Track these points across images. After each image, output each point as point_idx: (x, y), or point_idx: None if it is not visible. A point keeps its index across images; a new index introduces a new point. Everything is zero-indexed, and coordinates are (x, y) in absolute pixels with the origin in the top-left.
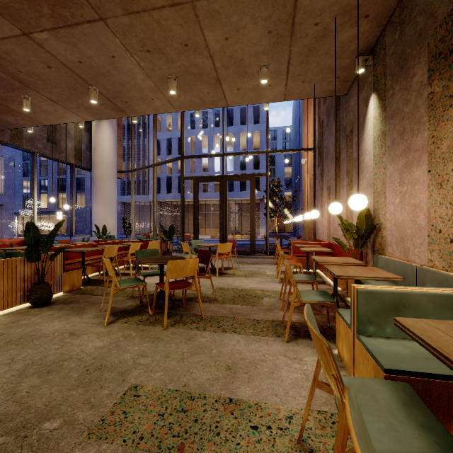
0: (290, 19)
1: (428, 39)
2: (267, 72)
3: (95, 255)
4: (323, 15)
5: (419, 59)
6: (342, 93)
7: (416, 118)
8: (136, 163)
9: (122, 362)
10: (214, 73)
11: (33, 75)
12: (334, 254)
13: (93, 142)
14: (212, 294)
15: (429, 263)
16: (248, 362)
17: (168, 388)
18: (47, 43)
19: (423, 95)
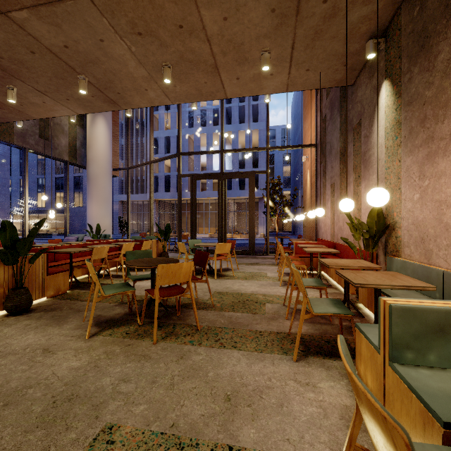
0: None
1: None
2: (269, 58)
3: (86, 255)
4: None
5: (445, 33)
6: (349, 83)
7: (441, 102)
8: (134, 161)
9: (98, 389)
10: (212, 60)
11: (16, 62)
12: (339, 255)
13: (87, 139)
14: (210, 299)
15: None
16: (252, 389)
17: (152, 429)
18: (27, 24)
19: None
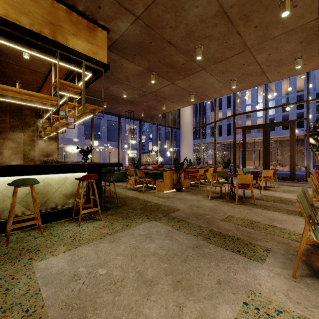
0: (316, 32)
1: None
2: (300, 61)
3: (189, 173)
4: None
5: None
6: None
7: None
8: (198, 118)
9: (222, 210)
10: (260, 70)
11: (169, 95)
12: None
13: (181, 114)
14: (259, 197)
15: None
16: (281, 220)
17: (244, 218)
18: (178, 83)
19: None
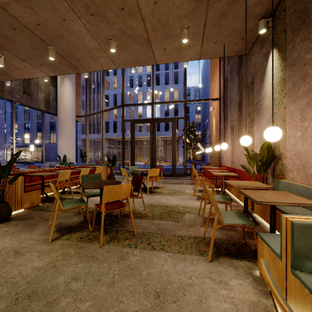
0: None
1: None
2: (187, 33)
3: (55, 177)
4: None
5: None
6: (245, 53)
7: None
8: (92, 111)
9: (53, 287)
10: (146, 35)
11: (2, 36)
12: (237, 177)
13: (58, 94)
14: (144, 210)
15: None
16: (176, 286)
17: None
18: (9, 6)
19: None
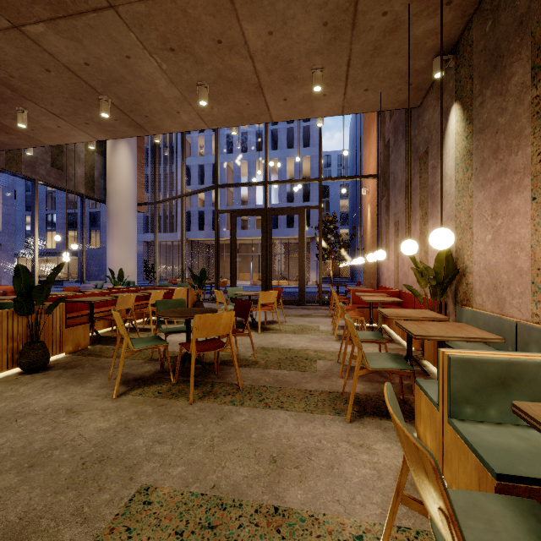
0: (351, 7)
1: (532, 27)
2: (321, 77)
3: (108, 305)
4: (393, 2)
5: (519, 54)
6: (415, 105)
7: (515, 131)
8: (161, 194)
9: (131, 451)
10: (255, 79)
11: (29, 81)
12: (403, 305)
13: (107, 168)
14: (252, 355)
15: (534, 318)
16: (300, 451)
17: (191, 490)
18: (43, 39)
19: (525, 101)
